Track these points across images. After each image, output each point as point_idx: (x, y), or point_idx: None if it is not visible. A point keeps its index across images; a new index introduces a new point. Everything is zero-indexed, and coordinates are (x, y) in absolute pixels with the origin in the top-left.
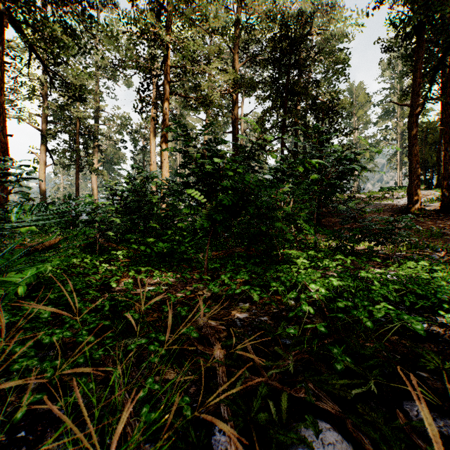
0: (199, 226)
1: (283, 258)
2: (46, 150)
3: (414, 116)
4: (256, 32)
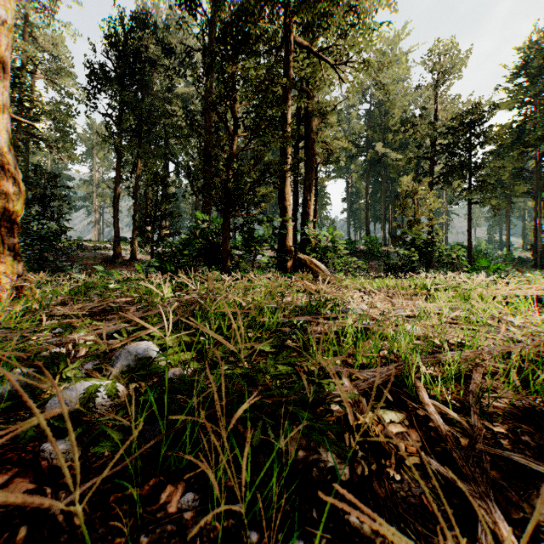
0: None
1: None
2: None
3: (117, 198)
4: None
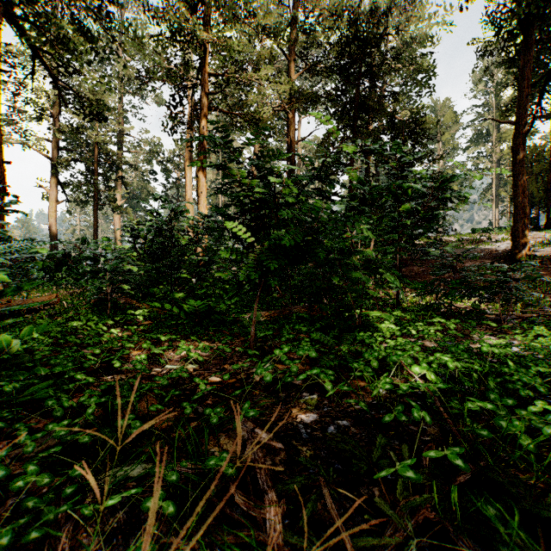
0: (242, 276)
1: (361, 321)
2: (57, 183)
3: (520, 136)
4: (317, 34)
